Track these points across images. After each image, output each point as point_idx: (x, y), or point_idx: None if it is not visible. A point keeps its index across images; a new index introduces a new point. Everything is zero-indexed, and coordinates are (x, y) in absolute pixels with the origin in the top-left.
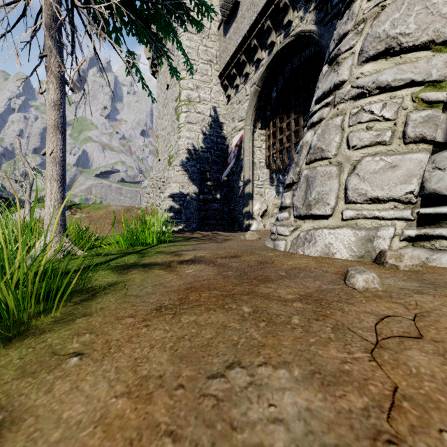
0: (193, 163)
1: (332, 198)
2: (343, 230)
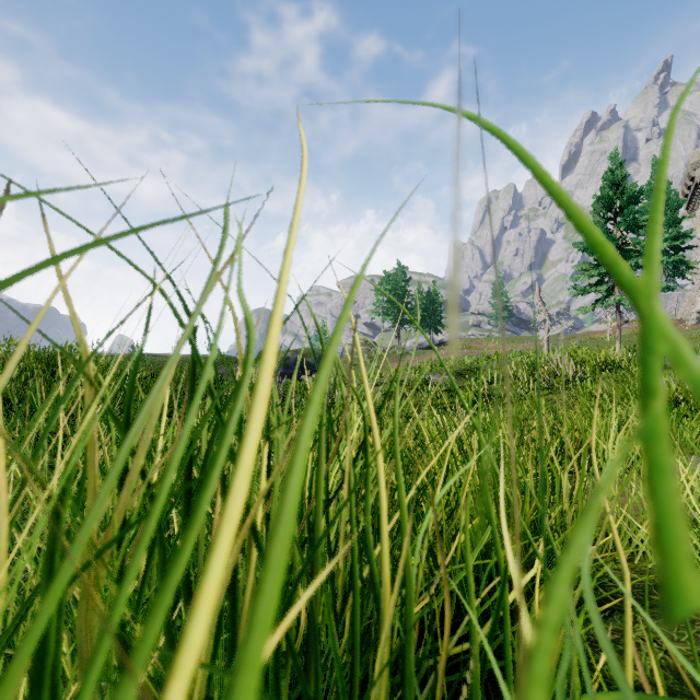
0: None
1: None
2: None
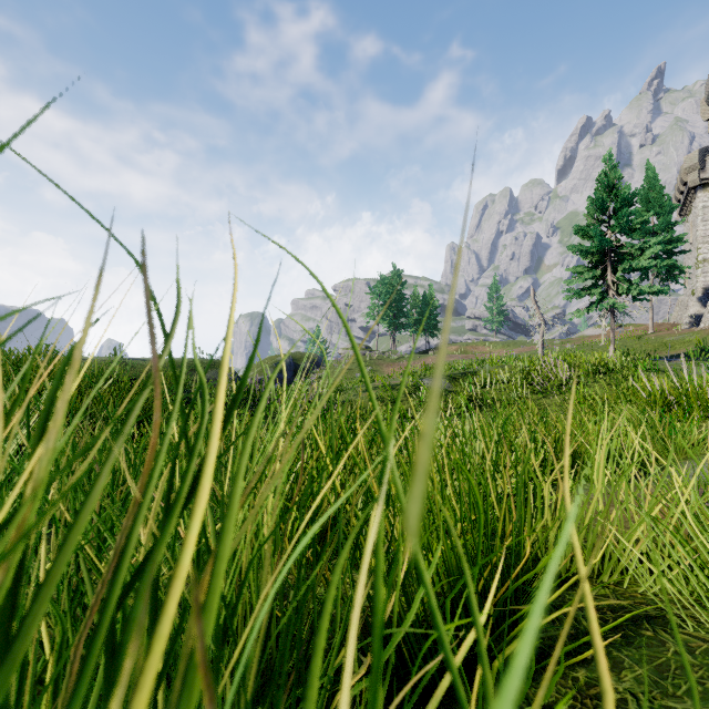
0: (705, 296)
1: (702, 320)
2: (702, 324)
